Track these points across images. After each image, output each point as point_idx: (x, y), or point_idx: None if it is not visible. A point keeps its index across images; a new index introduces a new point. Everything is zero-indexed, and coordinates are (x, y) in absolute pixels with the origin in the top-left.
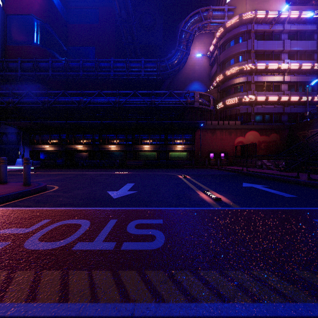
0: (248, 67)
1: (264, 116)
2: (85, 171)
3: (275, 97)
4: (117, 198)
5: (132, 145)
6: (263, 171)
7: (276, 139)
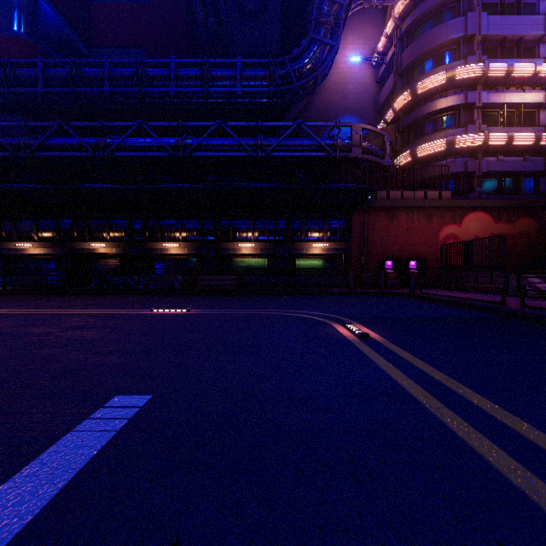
0: (468, 71)
1: (501, 179)
2: (84, 303)
3: (527, 138)
4: None
5: (215, 244)
6: None
7: (528, 229)
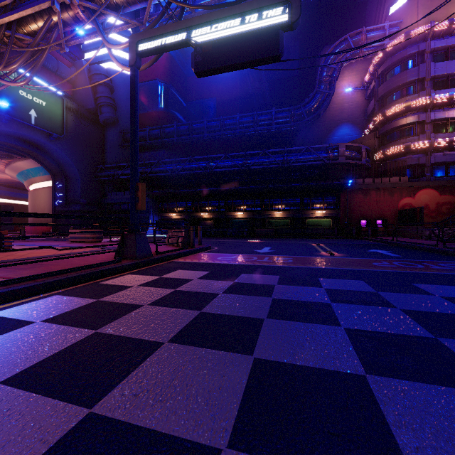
0: (419, 102)
1: (447, 166)
2: (217, 239)
3: None
4: (263, 252)
5: (261, 212)
6: (418, 242)
7: None
